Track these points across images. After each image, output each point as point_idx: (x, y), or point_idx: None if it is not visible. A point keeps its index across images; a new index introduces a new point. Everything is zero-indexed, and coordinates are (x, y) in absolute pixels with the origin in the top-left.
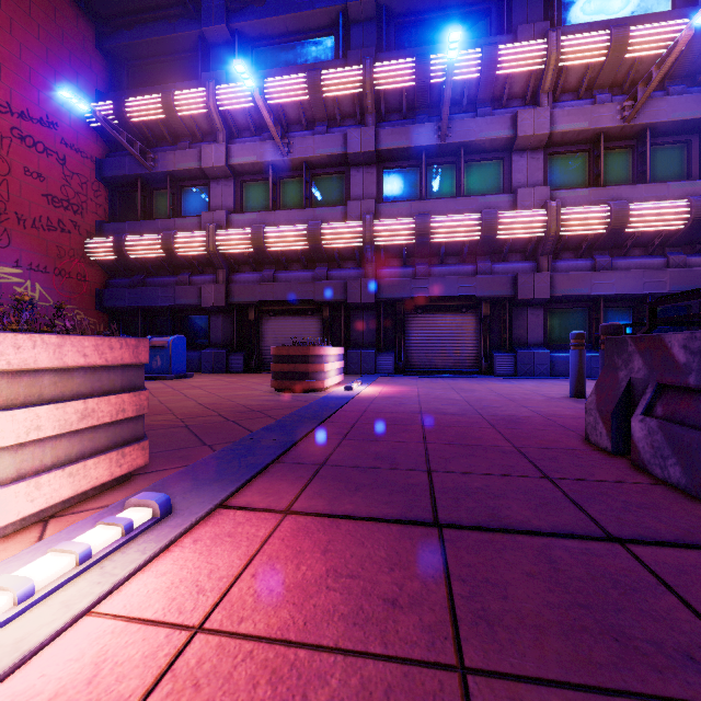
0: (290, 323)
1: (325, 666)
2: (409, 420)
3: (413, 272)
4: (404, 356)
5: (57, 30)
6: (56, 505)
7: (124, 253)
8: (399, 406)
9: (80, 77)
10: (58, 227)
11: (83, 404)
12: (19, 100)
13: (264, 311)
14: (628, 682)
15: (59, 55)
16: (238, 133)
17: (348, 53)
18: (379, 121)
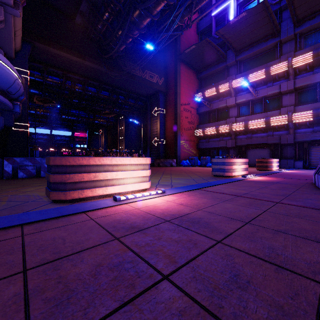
0: (257, 151)
1: (274, 179)
2: (294, 174)
3: (312, 130)
4: (308, 162)
5: (190, 79)
6: (243, 175)
7: (204, 133)
8: (294, 173)
9: (193, 88)
10: (190, 129)
11: (245, 165)
12: (184, 101)
13: (247, 147)
14: (297, 180)
15: (190, 85)
16: (238, 92)
17: (281, 56)
18: (296, 75)
